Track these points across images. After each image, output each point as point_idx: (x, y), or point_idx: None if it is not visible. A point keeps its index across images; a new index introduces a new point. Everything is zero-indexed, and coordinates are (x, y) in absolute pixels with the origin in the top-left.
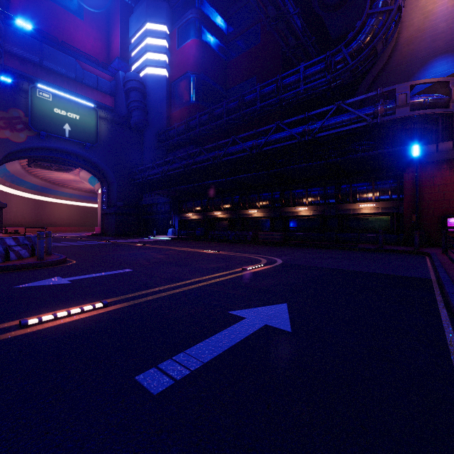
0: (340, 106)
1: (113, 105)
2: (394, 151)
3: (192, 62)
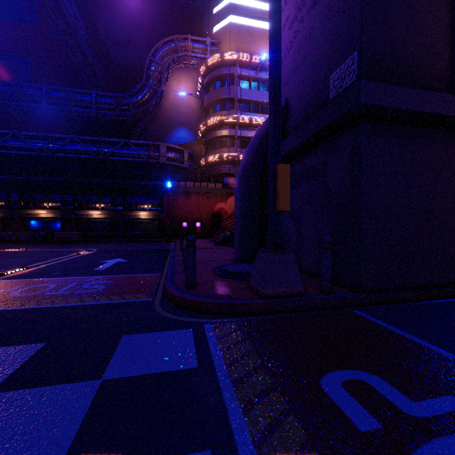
0: (127, 142)
1: None
2: (159, 184)
3: None
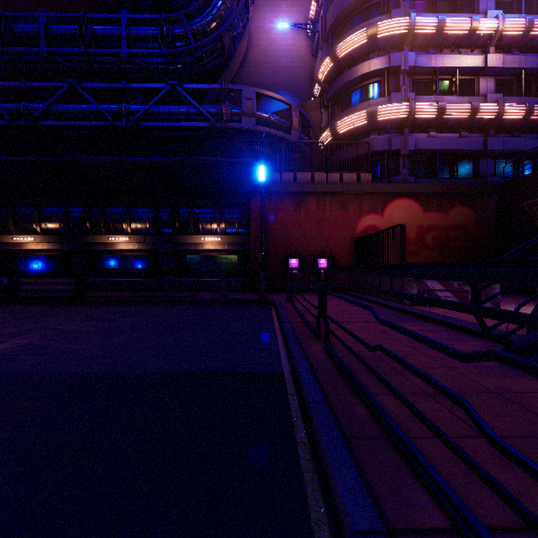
0: (176, 89)
1: None
2: (239, 164)
3: None
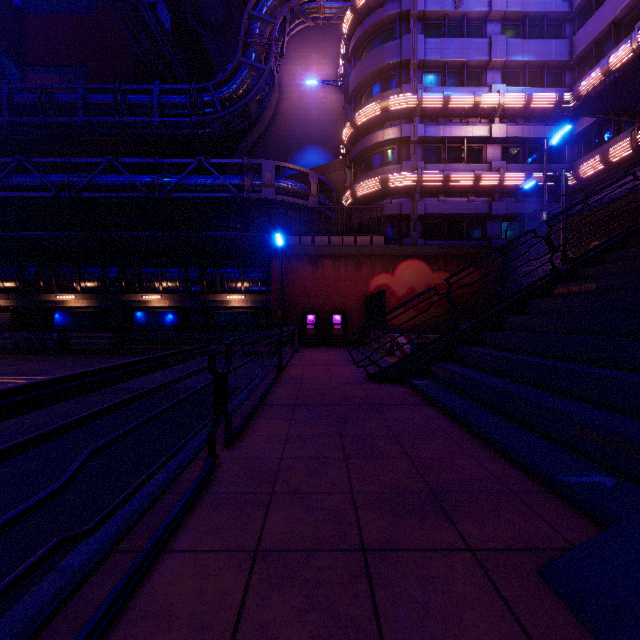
0: (203, 163)
1: None
2: (255, 236)
3: None
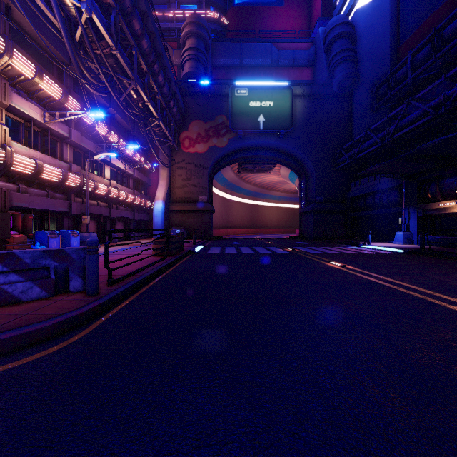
0: None
1: (312, 77)
2: None
3: None
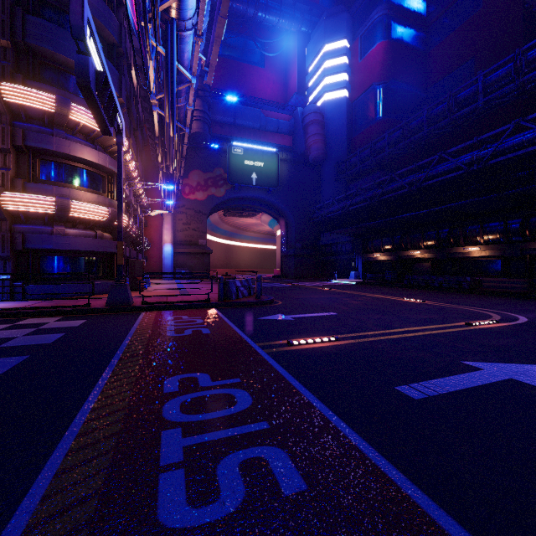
0: None
1: (292, 144)
2: None
3: (378, 71)
